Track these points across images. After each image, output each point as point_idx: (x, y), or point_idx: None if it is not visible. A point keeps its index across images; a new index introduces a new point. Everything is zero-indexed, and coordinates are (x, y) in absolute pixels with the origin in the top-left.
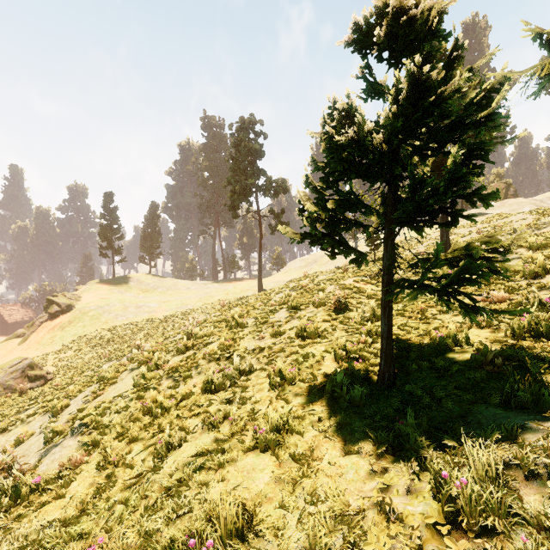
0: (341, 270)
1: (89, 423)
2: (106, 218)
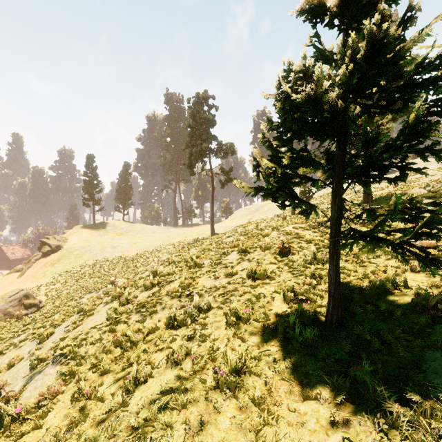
0: (280, 218)
1: (68, 353)
2: (88, 175)
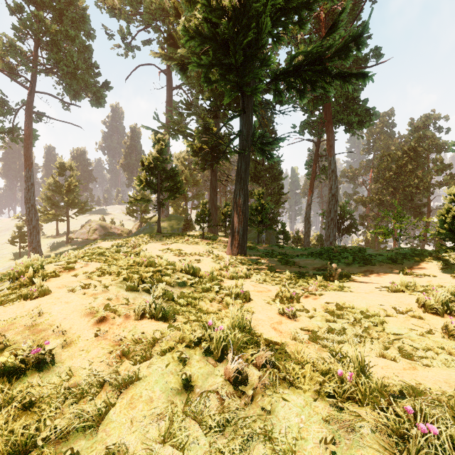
0: None
1: None
2: None
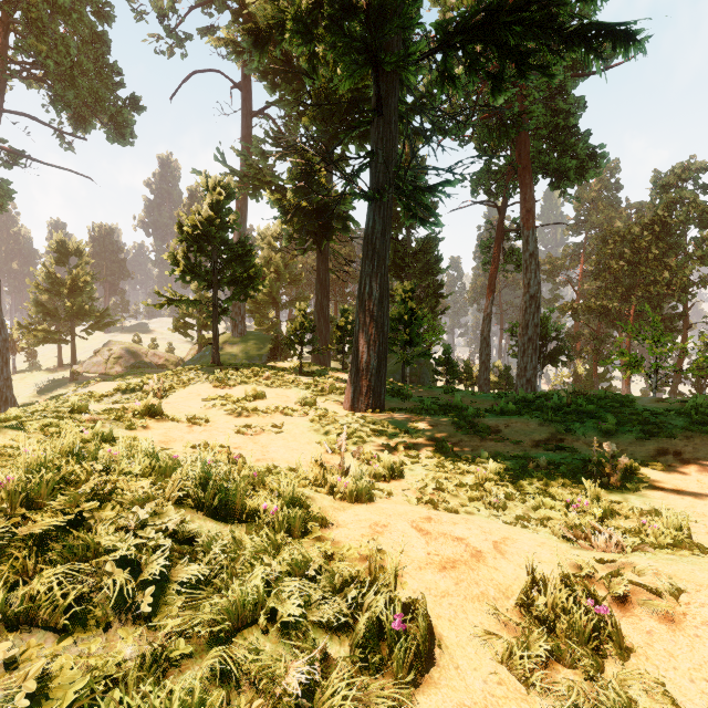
0: None
1: None
2: None
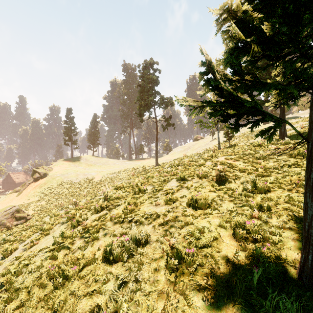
0: (210, 152)
1: (4, 283)
2: (67, 123)
